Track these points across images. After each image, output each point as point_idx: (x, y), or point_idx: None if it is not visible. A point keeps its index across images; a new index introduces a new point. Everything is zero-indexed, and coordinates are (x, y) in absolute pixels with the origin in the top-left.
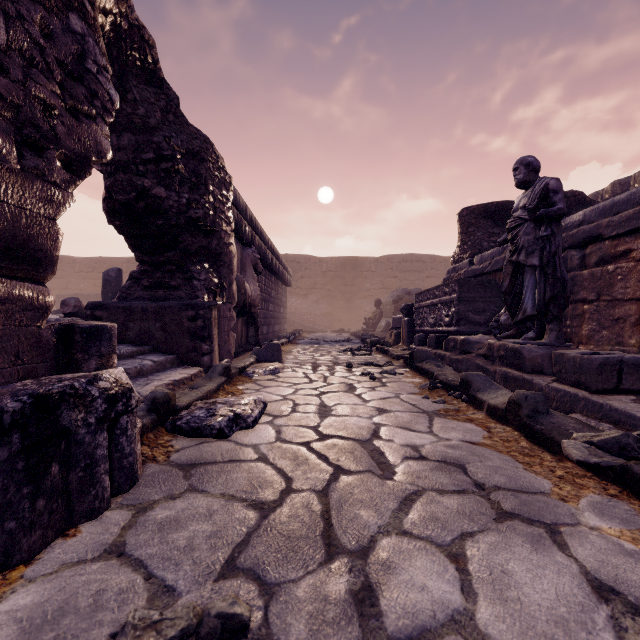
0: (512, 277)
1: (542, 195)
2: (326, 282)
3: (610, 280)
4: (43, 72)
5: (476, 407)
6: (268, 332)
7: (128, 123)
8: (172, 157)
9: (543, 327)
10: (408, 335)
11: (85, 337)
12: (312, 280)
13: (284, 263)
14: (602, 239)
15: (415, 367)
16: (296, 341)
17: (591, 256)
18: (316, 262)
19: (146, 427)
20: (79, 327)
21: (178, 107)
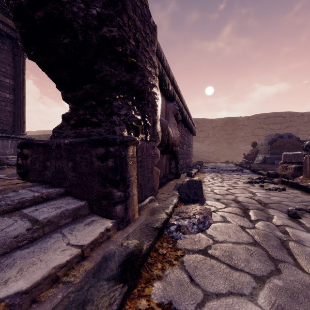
0: None
1: None
2: (215, 133)
3: None
4: None
5: None
6: (183, 163)
7: None
8: None
9: None
10: None
11: None
12: (206, 132)
13: (192, 120)
14: None
15: None
16: (202, 170)
17: None
18: (209, 122)
19: None
20: None
21: None
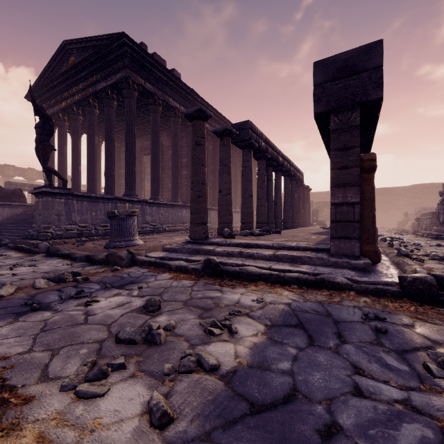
0: (438, 214)
1: (443, 199)
2: None
3: None
4: None
5: (423, 237)
6: None
7: None
8: None
9: None
10: (417, 228)
11: None
12: None
13: None
14: None
15: (415, 234)
16: None
17: None
18: None
19: None
20: None
21: None
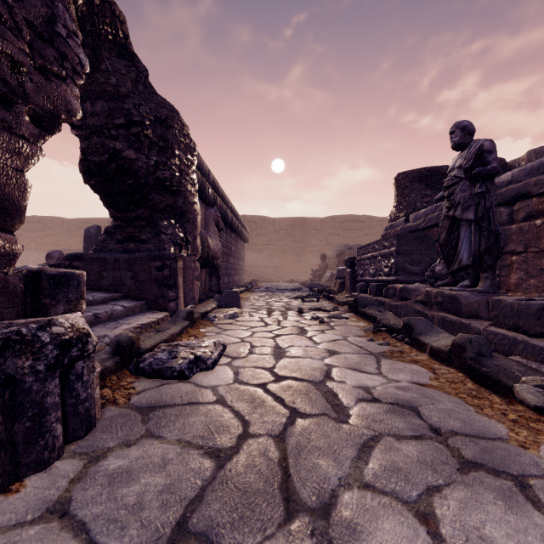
0: (448, 231)
1: (477, 155)
2: (279, 239)
3: (537, 233)
4: (11, 30)
5: (419, 349)
6: (229, 282)
7: (101, 91)
8: (141, 123)
9: (477, 276)
10: (351, 284)
11: (52, 283)
12: (266, 237)
13: (242, 222)
14: (530, 196)
15: (359, 312)
16: (253, 289)
17: (519, 212)
18: (270, 222)
19: (109, 369)
20: (46, 274)
21: (147, 79)
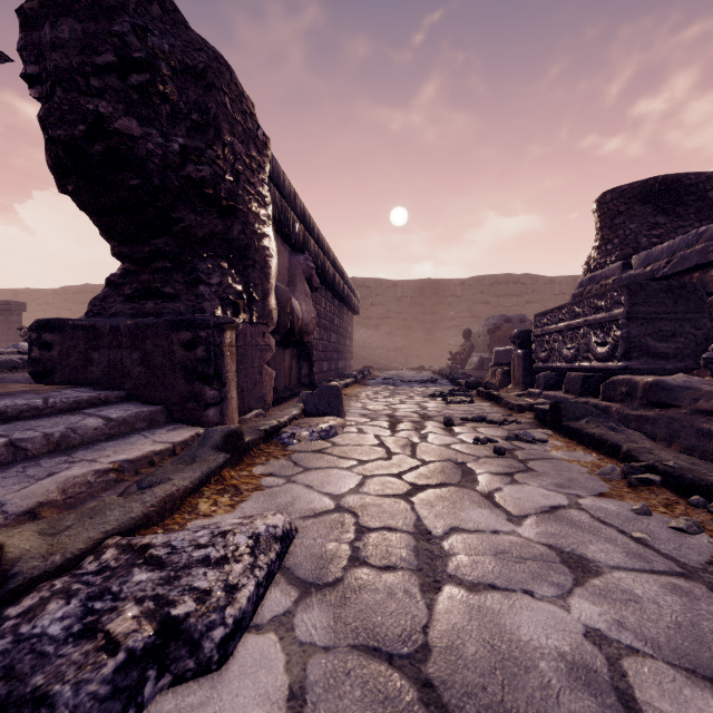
0: None
1: None
2: (401, 310)
3: None
4: None
5: None
6: (329, 369)
7: (70, 1)
8: (149, 64)
9: None
10: (524, 374)
11: None
12: (384, 308)
13: (350, 284)
14: None
15: (566, 429)
16: (365, 381)
17: None
18: (389, 286)
19: None
20: None
21: None
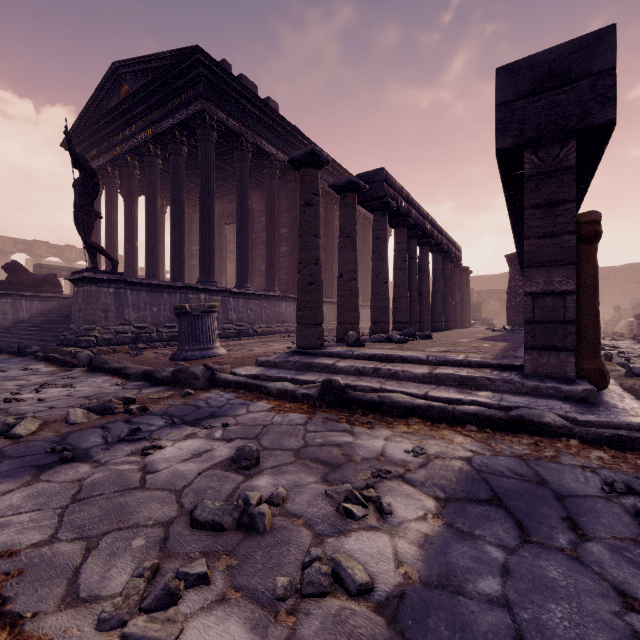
0: None
1: None
2: None
3: None
4: None
5: None
6: None
7: None
8: None
9: None
10: (638, 330)
11: None
12: None
13: None
14: None
15: (635, 339)
16: None
17: None
18: None
19: None
20: None
21: None
